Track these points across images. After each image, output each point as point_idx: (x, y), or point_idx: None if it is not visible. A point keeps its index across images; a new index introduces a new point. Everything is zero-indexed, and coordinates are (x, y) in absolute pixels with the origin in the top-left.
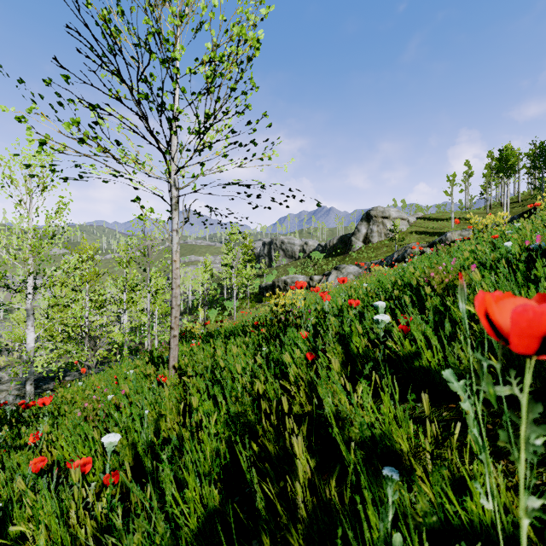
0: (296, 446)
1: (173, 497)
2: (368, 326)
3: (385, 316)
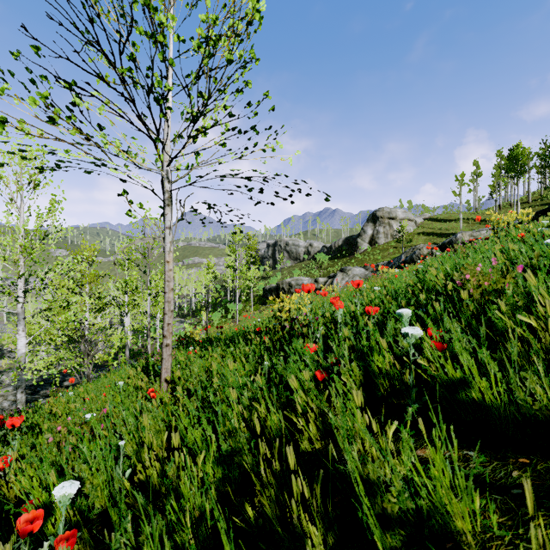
0: None
1: None
2: (391, 340)
3: (416, 329)
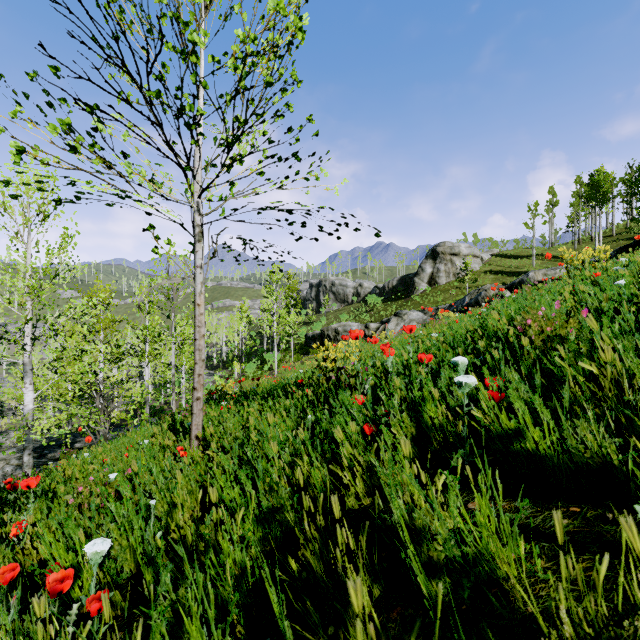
0: (353, 594)
1: (177, 638)
2: (445, 390)
3: (470, 377)
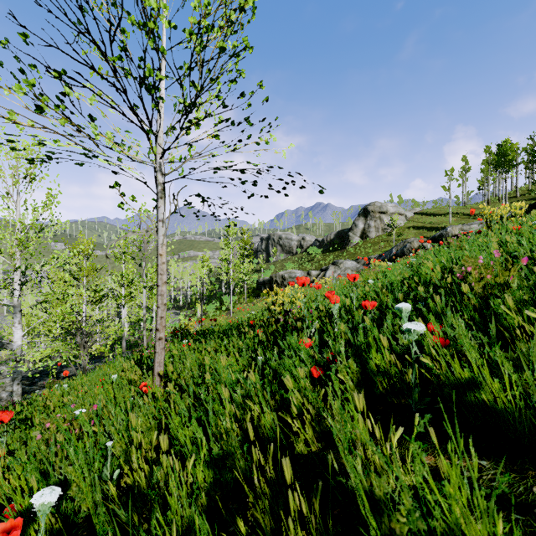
0: None
1: None
2: (390, 336)
3: (419, 326)
